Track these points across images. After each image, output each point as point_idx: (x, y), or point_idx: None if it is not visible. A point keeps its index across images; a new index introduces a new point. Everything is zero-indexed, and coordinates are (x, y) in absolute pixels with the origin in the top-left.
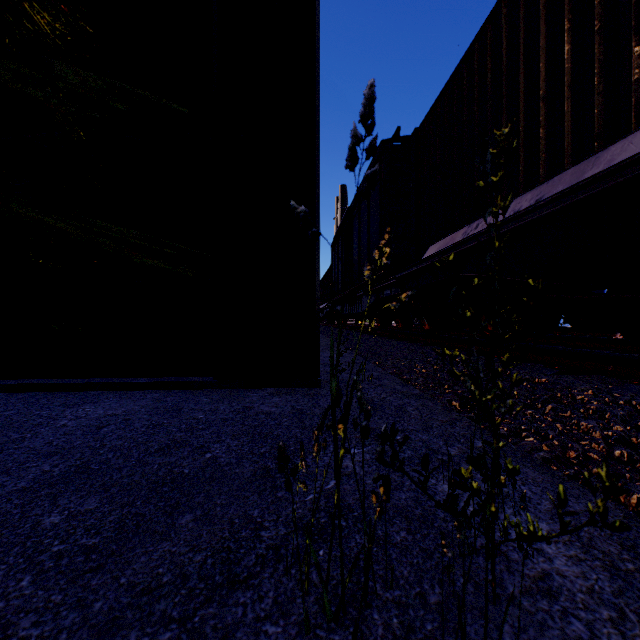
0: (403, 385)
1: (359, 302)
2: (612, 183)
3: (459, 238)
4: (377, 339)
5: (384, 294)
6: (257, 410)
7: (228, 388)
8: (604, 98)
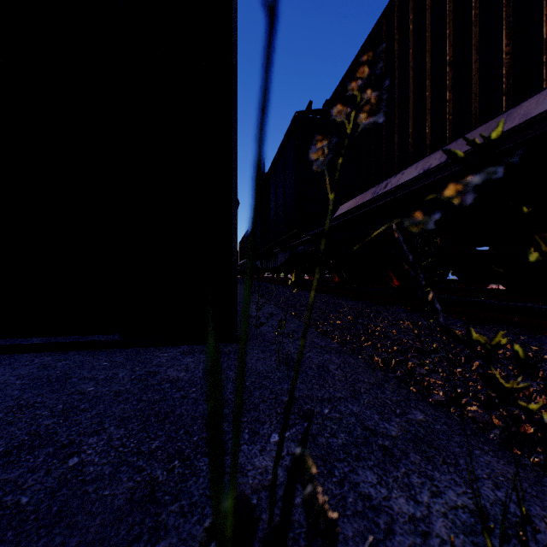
0: (321, 338)
1: (275, 257)
2: (530, 135)
3: (369, 197)
4: (292, 290)
5: (298, 250)
6: (162, 376)
7: (136, 347)
8: (513, 58)
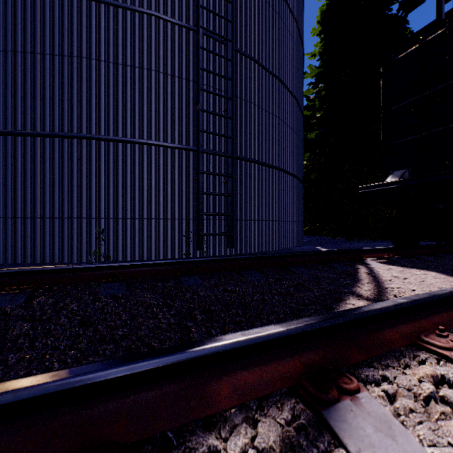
0: None
1: None
2: None
3: None
4: None
5: None
6: None
7: None
8: None
